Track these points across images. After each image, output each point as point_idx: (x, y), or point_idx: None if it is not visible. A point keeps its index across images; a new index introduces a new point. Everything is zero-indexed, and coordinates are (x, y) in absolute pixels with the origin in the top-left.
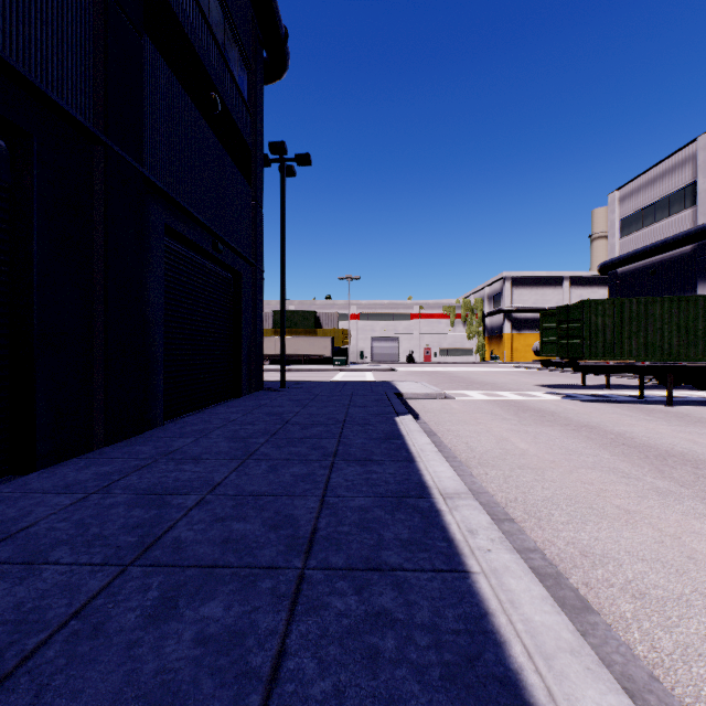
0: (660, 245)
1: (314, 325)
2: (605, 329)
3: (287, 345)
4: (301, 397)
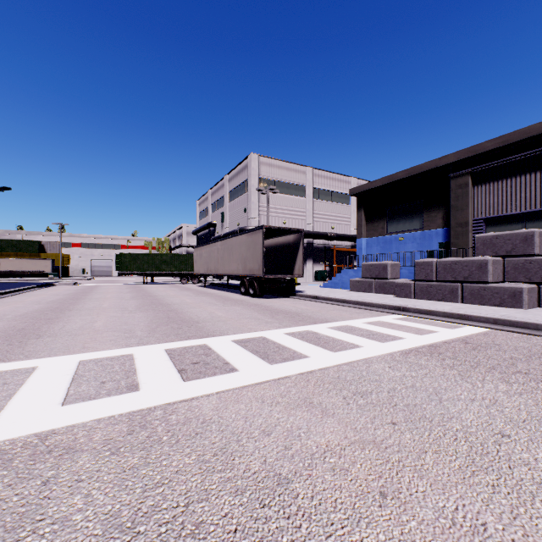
0: (200, 228)
1: (39, 251)
2: (126, 262)
3: (12, 264)
4: (2, 285)
